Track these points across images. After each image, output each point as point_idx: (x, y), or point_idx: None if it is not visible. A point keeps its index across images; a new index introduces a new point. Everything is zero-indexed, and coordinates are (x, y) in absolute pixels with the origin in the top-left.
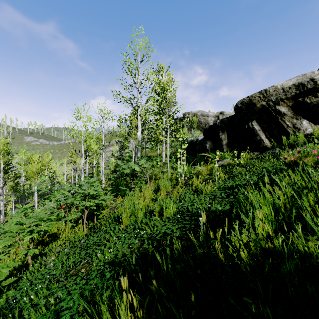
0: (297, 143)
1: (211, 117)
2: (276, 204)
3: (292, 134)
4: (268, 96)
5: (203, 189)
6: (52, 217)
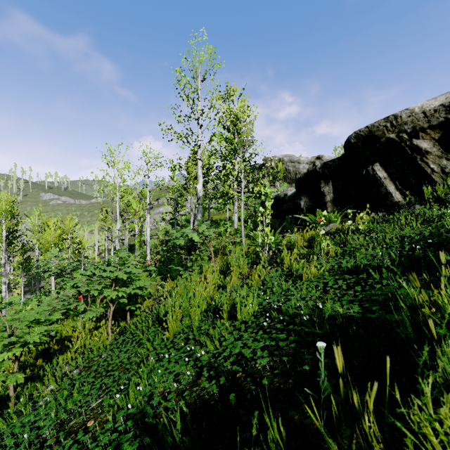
0: (449, 198)
1: (303, 164)
2: None
3: (440, 183)
4: (400, 125)
5: (302, 272)
6: (54, 317)
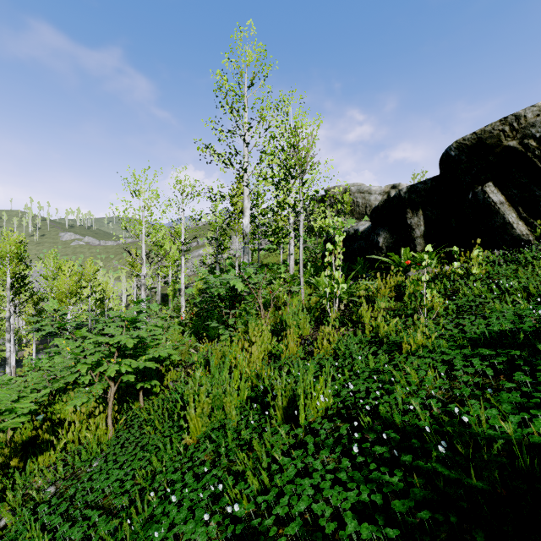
0: None
1: (375, 194)
2: None
3: None
4: (524, 128)
5: (398, 339)
6: (20, 405)
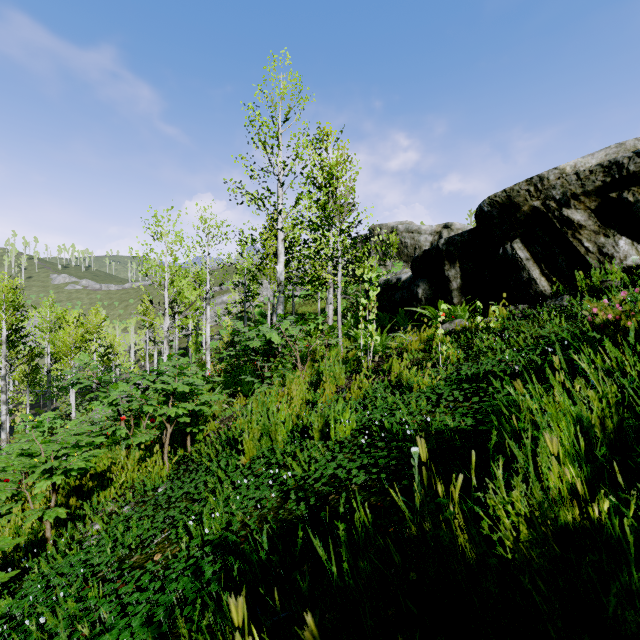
0: (607, 286)
1: (425, 234)
2: (577, 416)
3: (596, 267)
4: (547, 190)
5: (413, 382)
6: (97, 440)
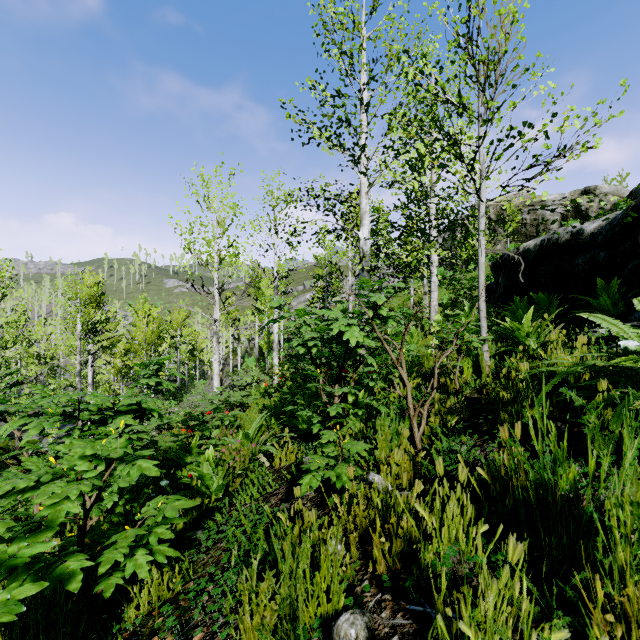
0: None
1: (553, 206)
2: None
3: None
4: None
5: None
6: None
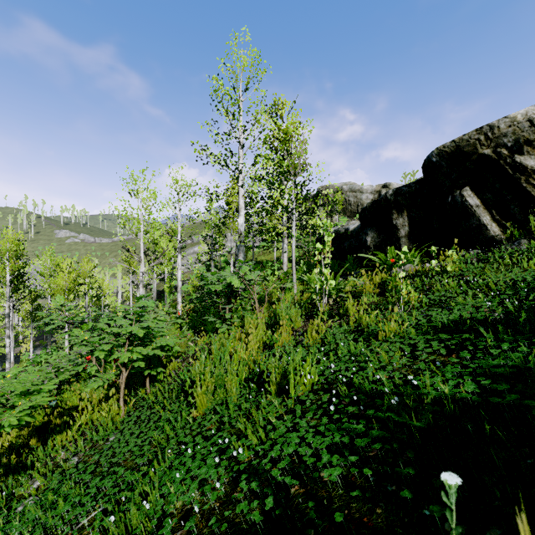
0: None
1: (366, 193)
2: None
3: None
4: (498, 138)
5: (376, 328)
6: (46, 387)
